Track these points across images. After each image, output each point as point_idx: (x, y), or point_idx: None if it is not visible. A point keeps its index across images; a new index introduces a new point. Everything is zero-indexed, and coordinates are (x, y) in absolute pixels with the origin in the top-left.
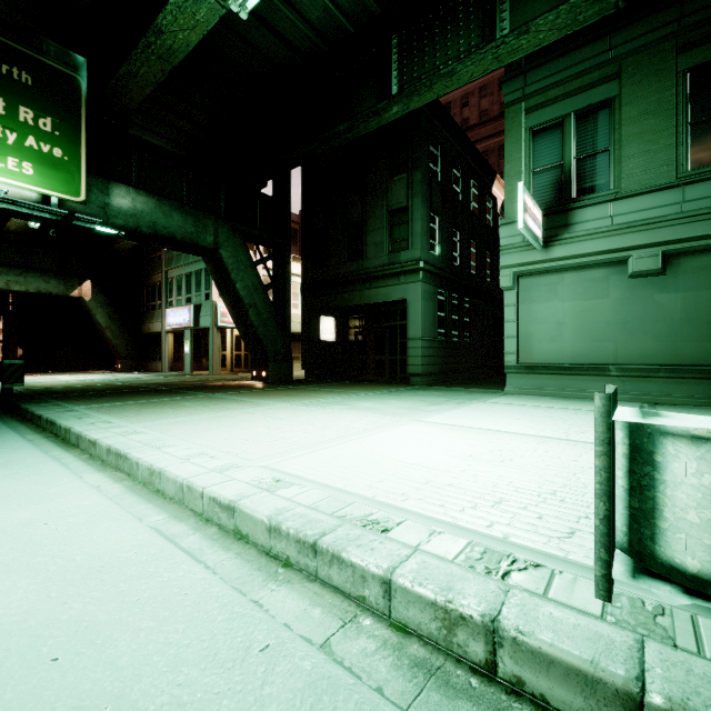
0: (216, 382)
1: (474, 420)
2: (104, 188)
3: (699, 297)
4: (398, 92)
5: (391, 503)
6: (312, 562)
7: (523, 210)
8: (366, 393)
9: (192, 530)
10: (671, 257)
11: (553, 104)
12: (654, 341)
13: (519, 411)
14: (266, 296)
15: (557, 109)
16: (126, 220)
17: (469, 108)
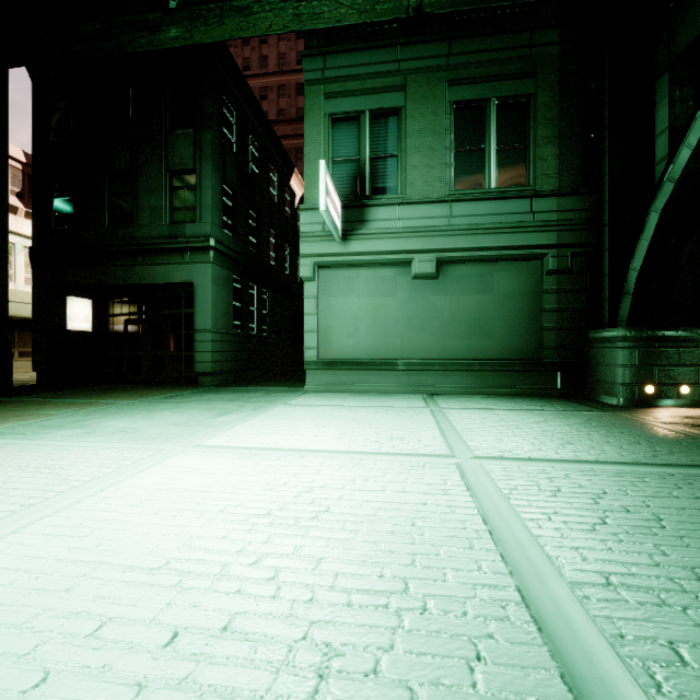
0: None
1: (274, 435)
2: None
3: (460, 300)
4: (176, 7)
5: None
6: None
7: (326, 192)
8: (128, 403)
9: None
10: (442, 264)
11: (351, 97)
12: (431, 338)
13: (323, 415)
14: None
15: (354, 102)
16: None
17: (268, 102)
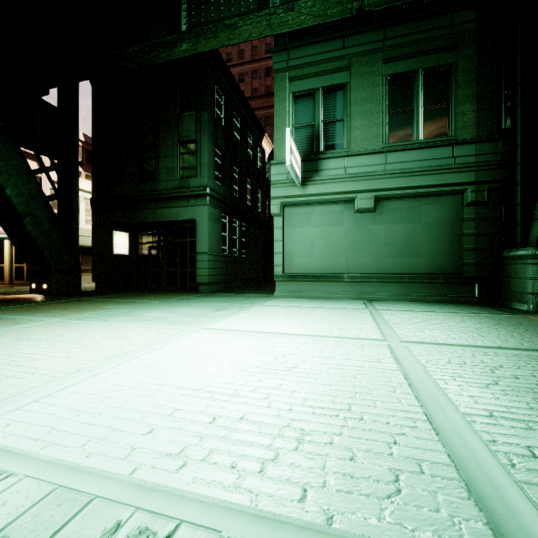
0: None
1: (256, 323)
2: None
3: (394, 228)
4: (187, 30)
5: (158, 483)
6: None
7: (290, 151)
8: (156, 302)
9: None
10: (379, 200)
11: (308, 79)
12: (370, 257)
13: (288, 312)
14: (47, 206)
15: (310, 83)
16: None
17: (244, 84)
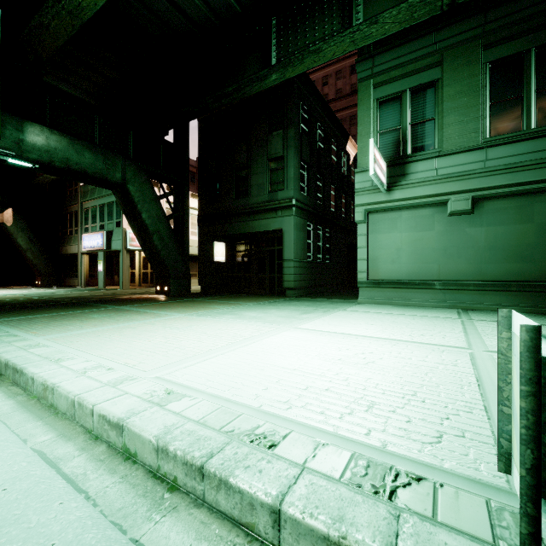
0: (124, 296)
1: (339, 326)
2: (19, 125)
3: (497, 230)
4: (276, 63)
5: (276, 413)
6: (199, 486)
7: (373, 161)
8: (250, 304)
9: (79, 450)
10: (478, 200)
11: (394, 82)
12: (466, 263)
13: (371, 318)
14: (168, 224)
15: (396, 86)
16: (40, 155)
17: (328, 86)
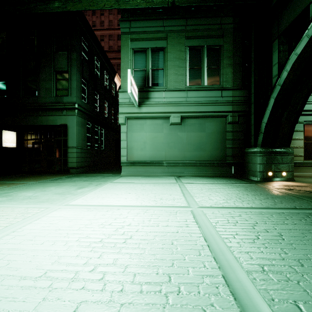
0: None
1: (105, 198)
2: None
3: (191, 135)
4: None
5: None
6: None
7: (130, 84)
8: (33, 183)
9: None
10: (183, 118)
11: (142, 41)
12: (178, 151)
13: (129, 187)
14: None
15: (144, 44)
16: None
17: (104, 42)
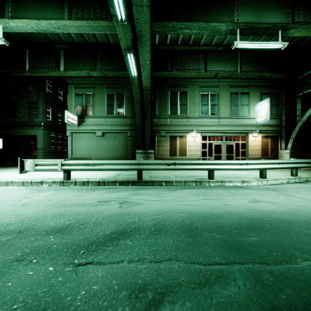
0: None
1: None
2: None
3: (109, 142)
4: (28, 70)
5: (5, 178)
6: None
7: (67, 117)
8: (14, 168)
9: None
10: (105, 133)
11: (80, 89)
12: (102, 152)
13: None
14: None
15: (81, 90)
16: None
17: None
